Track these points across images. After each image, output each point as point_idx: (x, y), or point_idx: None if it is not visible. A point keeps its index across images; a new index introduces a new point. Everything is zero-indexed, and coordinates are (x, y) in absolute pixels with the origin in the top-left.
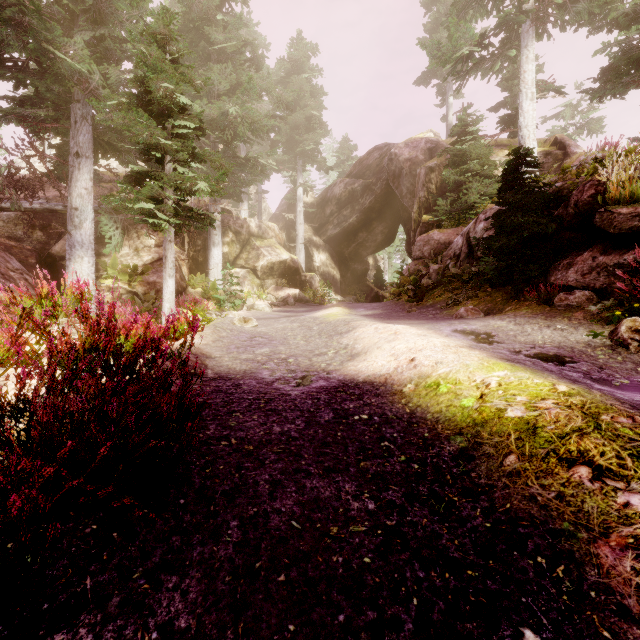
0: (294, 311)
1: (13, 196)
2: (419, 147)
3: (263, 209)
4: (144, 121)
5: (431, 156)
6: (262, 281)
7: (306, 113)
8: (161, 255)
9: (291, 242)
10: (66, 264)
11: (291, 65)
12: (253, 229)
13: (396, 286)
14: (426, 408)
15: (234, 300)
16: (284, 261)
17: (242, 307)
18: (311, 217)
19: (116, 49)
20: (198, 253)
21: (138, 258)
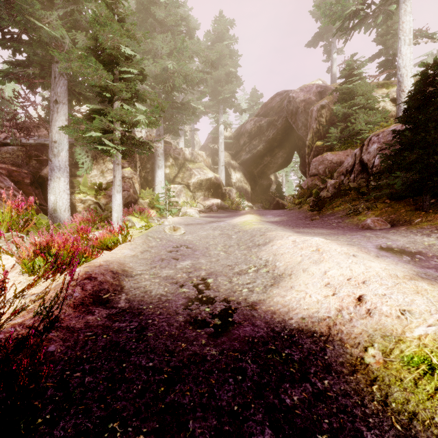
0: (217, 216)
1: (12, 134)
2: (311, 91)
3: (196, 142)
4: (93, 65)
5: (321, 97)
6: (193, 193)
7: (226, 70)
8: None
9: (215, 165)
10: (48, 183)
11: (215, 36)
12: (187, 156)
13: (297, 197)
14: (435, 430)
15: (171, 209)
16: (210, 179)
17: (179, 213)
18: (229, 146)
19: (83, 20)
20: (148, 174)
21: (103, 178)
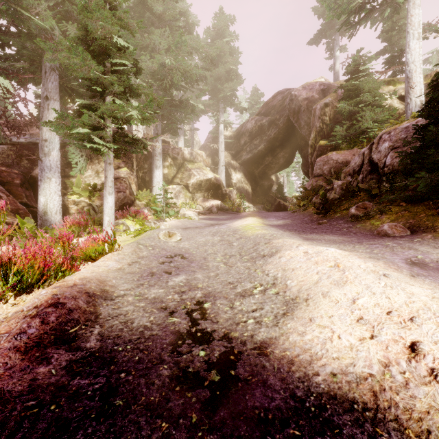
0: (216, 219)
1: (0, 132)
2: (314, 89)
3: (195, 142)
4: (80, 54)
5: (324, 95)
6: (193, 194)
7: (226, 67)
8: (115, 176)
9: (215, 165)
10: (38, 184)
11: (215, 33)
12: (186, 155)
13: (300, 199)
14: None
15: (168, 211)
16: (209, 179)
17: (177, 214)
18: (230, 146)
19: (74, 12)
20: (145, 174)
21: (98, 178)
